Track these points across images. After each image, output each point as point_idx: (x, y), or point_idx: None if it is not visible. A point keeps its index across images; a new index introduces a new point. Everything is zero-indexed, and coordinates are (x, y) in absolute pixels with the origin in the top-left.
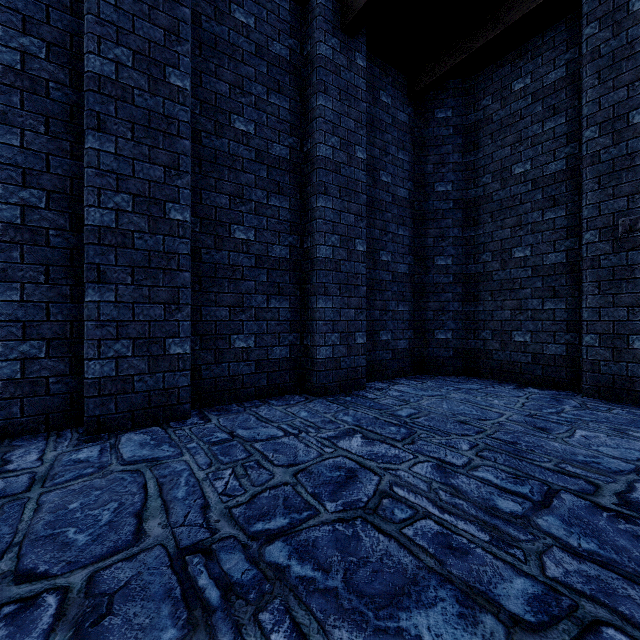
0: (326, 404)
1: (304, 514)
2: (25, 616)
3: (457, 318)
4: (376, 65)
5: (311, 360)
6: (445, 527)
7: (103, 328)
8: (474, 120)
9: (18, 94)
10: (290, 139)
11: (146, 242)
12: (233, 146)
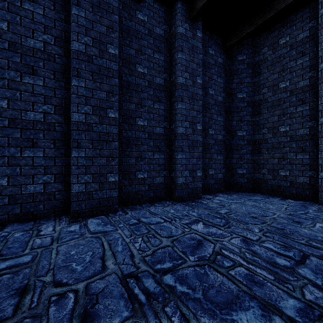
0: (182, 206)
1: (179, 261)
2: (61, 302)
3: (249, 162)
4: (206, 35)
5: (174, 184)
6: (250, 271)
7: (79, 169)
8: (258, 60)
9: (42, 61)
10: (164, 75)
11: (98, 128)
12: (137, 80)
